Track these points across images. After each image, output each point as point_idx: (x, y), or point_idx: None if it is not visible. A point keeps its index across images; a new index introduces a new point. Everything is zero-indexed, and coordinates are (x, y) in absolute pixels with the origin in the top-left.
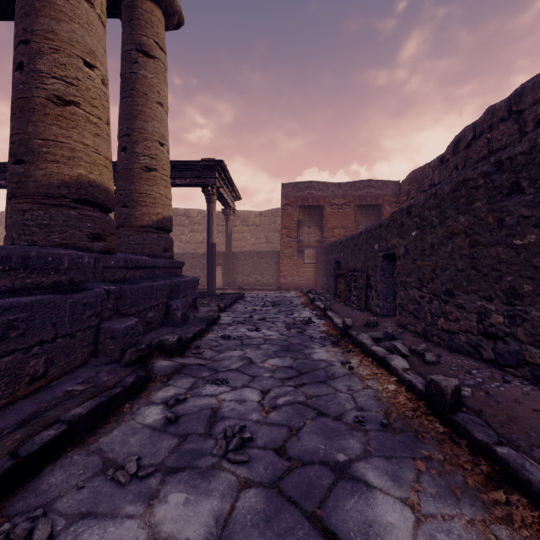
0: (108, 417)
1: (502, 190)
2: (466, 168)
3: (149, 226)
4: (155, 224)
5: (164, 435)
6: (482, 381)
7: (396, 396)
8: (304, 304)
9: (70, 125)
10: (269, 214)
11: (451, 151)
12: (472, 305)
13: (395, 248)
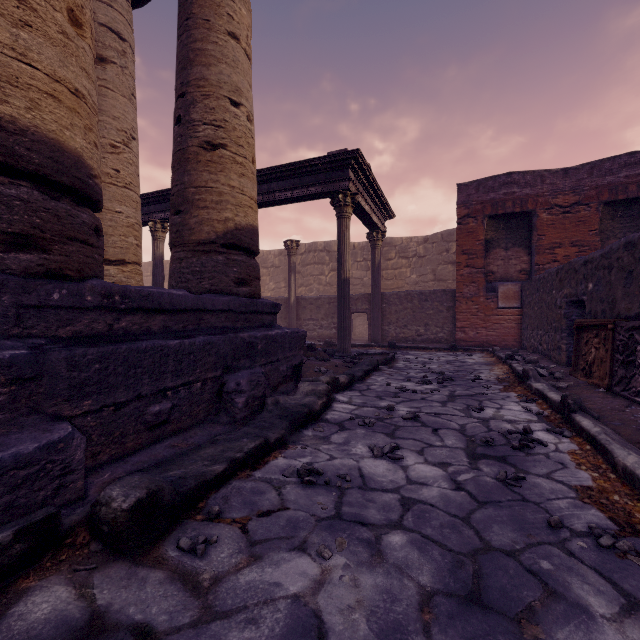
0: None
1: None
2: None
3: (211, 242)
4: (221, 238)
5: None
6: None
7: None
8: (502, 381)
9: None
10: (438, 239)
11: None
12: None
13: None
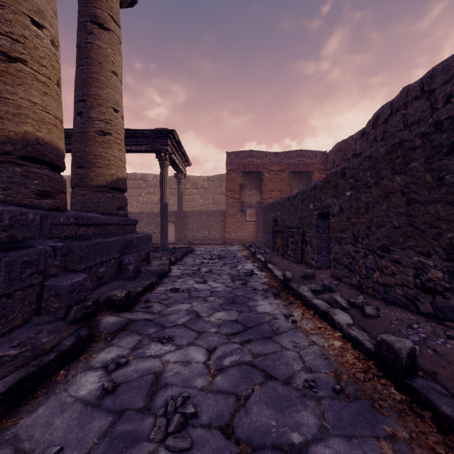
0: (36, 389)
1: (441, 149)
2: (384, 140)
3: (104, 186)
4: (109, 184)
5: (96, 412)
6: (426, 337)
7: (344, 353)
8: (246, 257)
9: (15, 81)
10: (216, 179)
11: (371, 125)
12: (408, 260)
13: (329, 207)
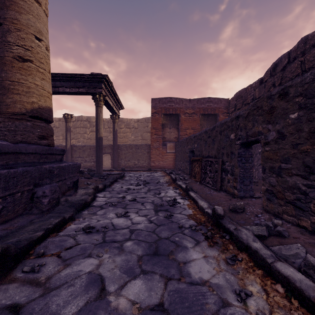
0: None
1: None
2: (282, 84)
3: (22, 114)
4: (29, 112)
5: None
6: None
7: None
8: (168, 182)
9: None
10: (143, 121)
11: (269, 74)
12: None
13: (260, 134)
